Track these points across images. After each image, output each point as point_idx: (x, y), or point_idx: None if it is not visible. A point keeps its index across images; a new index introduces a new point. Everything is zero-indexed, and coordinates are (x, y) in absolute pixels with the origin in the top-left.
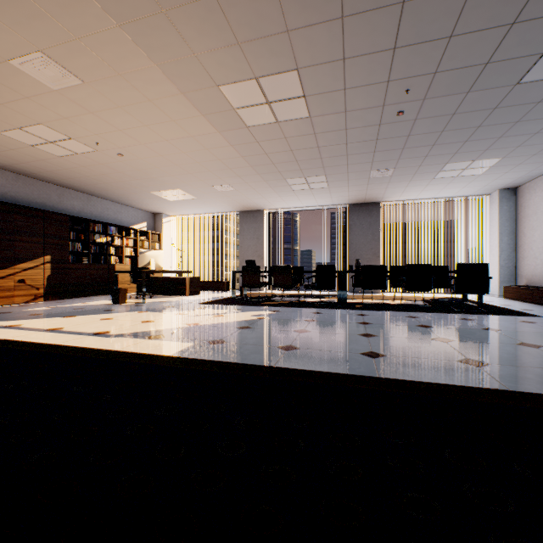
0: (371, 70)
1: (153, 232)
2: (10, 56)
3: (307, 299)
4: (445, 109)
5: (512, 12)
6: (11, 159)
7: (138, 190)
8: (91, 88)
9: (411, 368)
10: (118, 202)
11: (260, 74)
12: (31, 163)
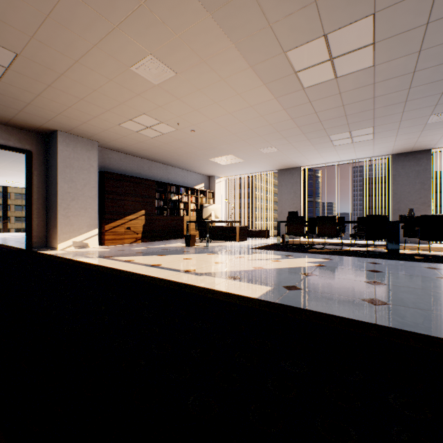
0: None
1: (209, 191)
2: (131, 63)
3: (351, 248)
4: None
5: None
6: (123, 144)
7: (201, 158)
8: (180, 78)
9: None
10: (185, 169)
11: (329, 29)
12: (134, 145)
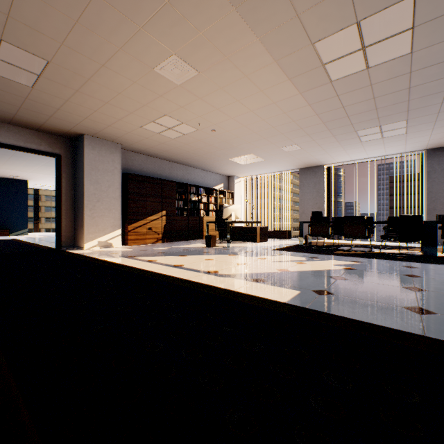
0: None
1: (228, 191)
2: (155, 64)
3: (381, 250)
4: None
5: None
6: (145, 146)
7: (220, 158)
8: (203, 77)
9: None
10: (204, 169)
11: (363, 15)
12: (156, 146)
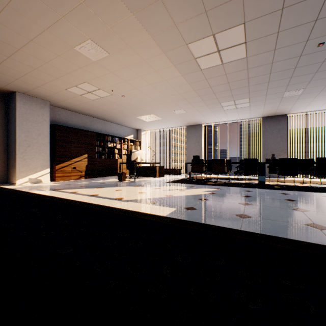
0: (303, 14)
1: (137, 140)
2: (75, 45)
3: (235, 181)
4: None
5: None
6: (70, 104)
7: (130, 116)
8: (113, 57)
9: None
10: (119, 124)
11: (216, 31)
12: (79, 105)
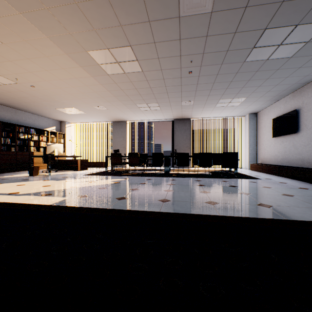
0: (170, 49)
1: (60, 133)
2: None
3: (148, 172)
4: (213, 71)
5: (233, 27)
6: None
7: (48, 107)
8: (7, 47)
9: (179, 206)
10: (36, 114)
11: (110, 46)
12: None
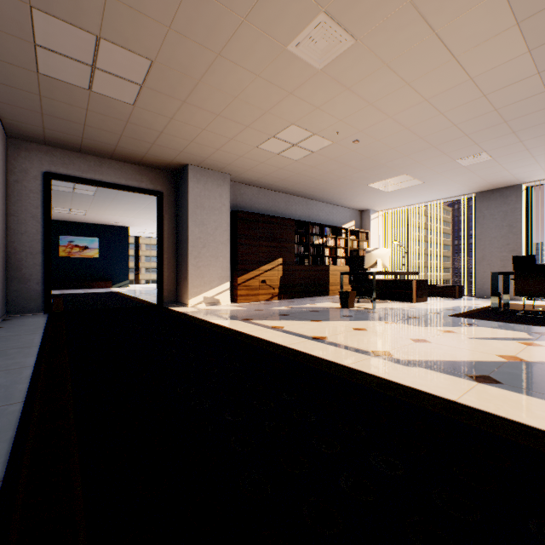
0: None
1: (361, 231)
2: (290, 38)
3: None
4: None
5: None
6: (258, 174)
7: (356, 185)
8: (360, 48)
9: None
10: (330, 203)
11: None
12: (272, 174)
